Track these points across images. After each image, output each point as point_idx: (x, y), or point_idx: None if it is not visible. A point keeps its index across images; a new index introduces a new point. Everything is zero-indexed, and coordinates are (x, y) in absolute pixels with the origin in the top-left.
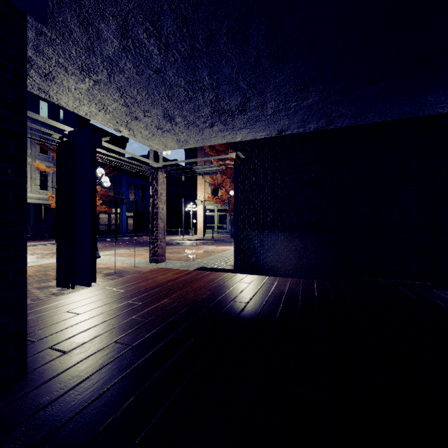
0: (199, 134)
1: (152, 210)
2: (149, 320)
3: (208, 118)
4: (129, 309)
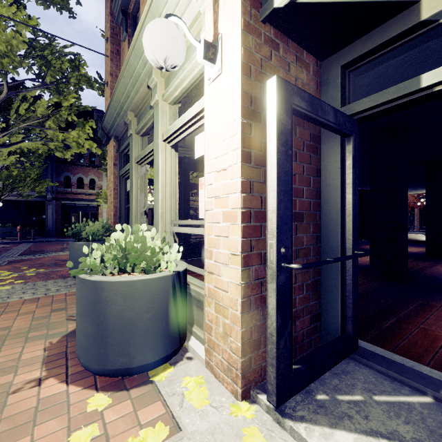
0: (417, 192)
1: None
2: (415, 240)
3: (424, 191)
4: None
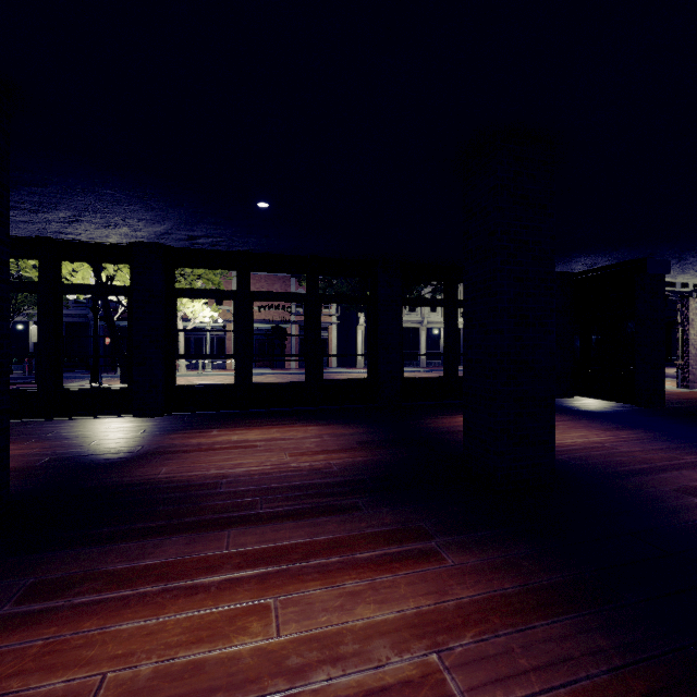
0: None
1: (682, 337)
2: None
3: None
4: (693, 402)
